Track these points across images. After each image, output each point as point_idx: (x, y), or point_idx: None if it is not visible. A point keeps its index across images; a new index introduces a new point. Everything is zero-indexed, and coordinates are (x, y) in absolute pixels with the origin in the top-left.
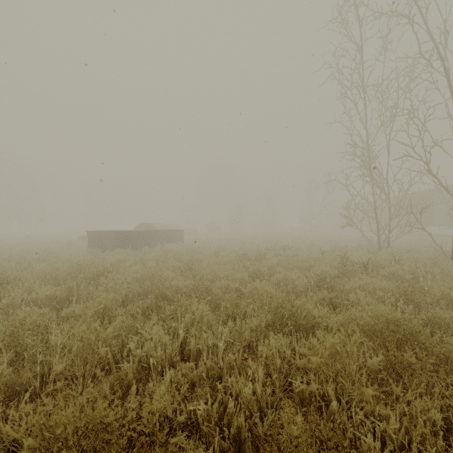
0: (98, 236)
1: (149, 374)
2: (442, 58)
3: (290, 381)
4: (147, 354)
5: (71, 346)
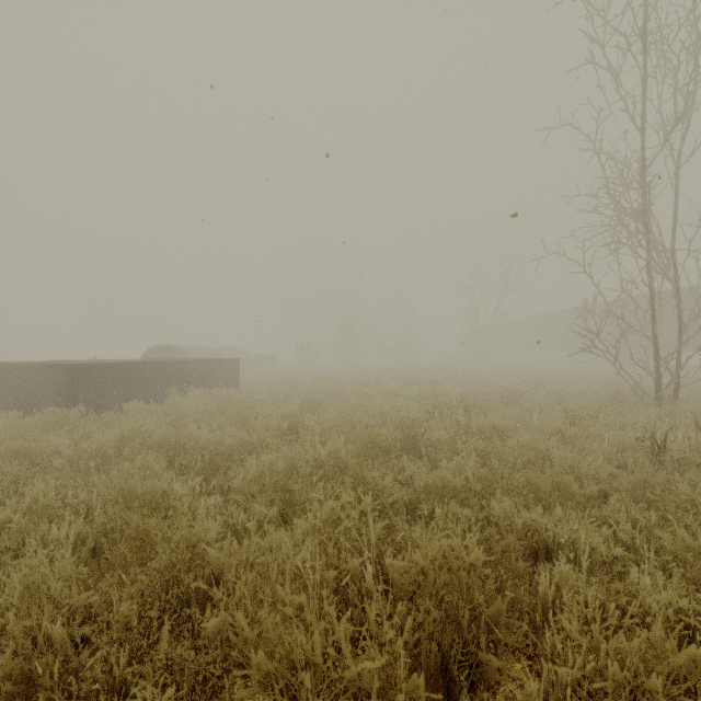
0: (19, 376)
1: None
2: None
3: None
4: None
5: None
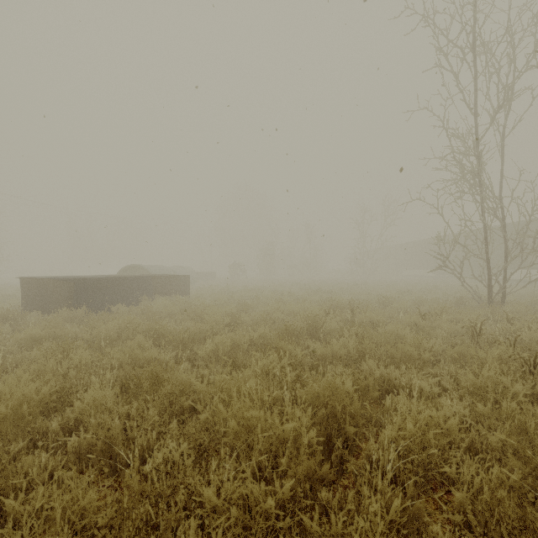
0: (37, 287)
1: None
2: None
3: None
4: None
5: None
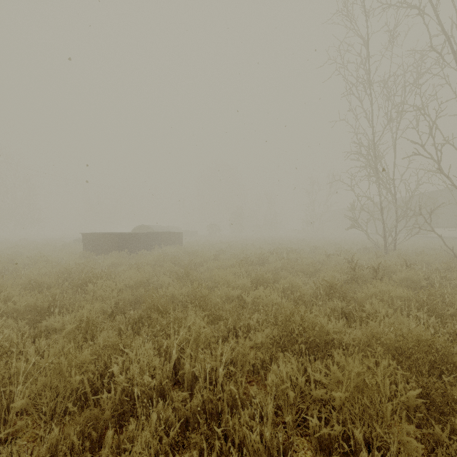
0: (93, 239)
1: (135, 404)
2: (454, 51)
3: (304, 414)
4: (132, 380)
5: (36, 375)
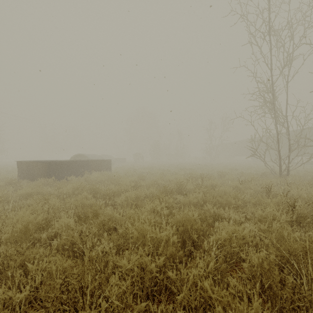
0: (26, 166)
1: None
2: None
3: None
4: None
5: None
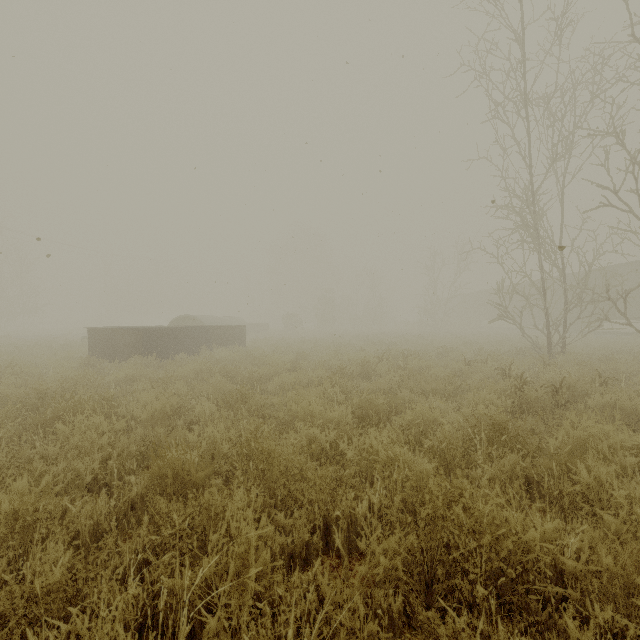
0: (105, 336)
1: None
2: None
3: None
4: None
5: None
